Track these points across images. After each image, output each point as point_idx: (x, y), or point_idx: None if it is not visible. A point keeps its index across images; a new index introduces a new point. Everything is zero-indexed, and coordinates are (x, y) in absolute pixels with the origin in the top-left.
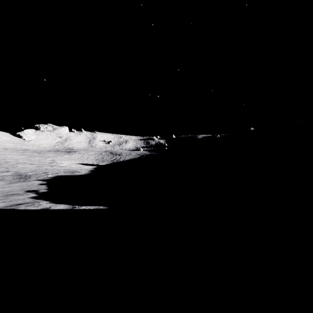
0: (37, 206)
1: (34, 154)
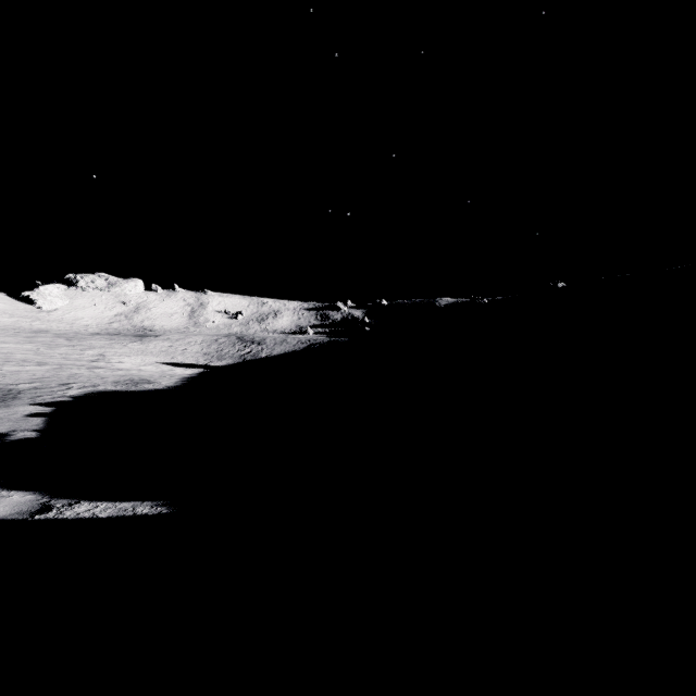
0: None
1: (57, 342)
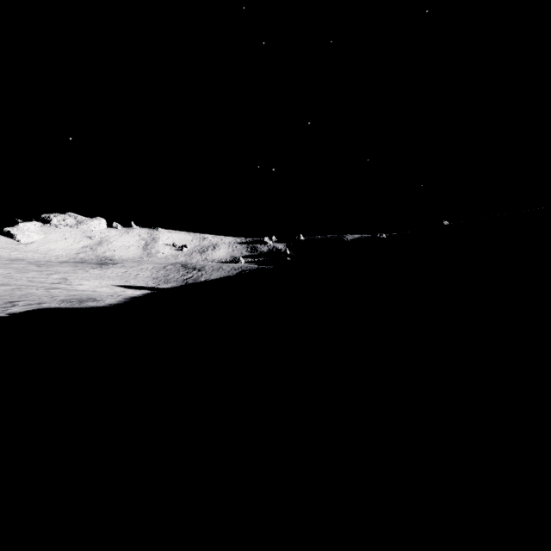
0: None
1: (28, 268)
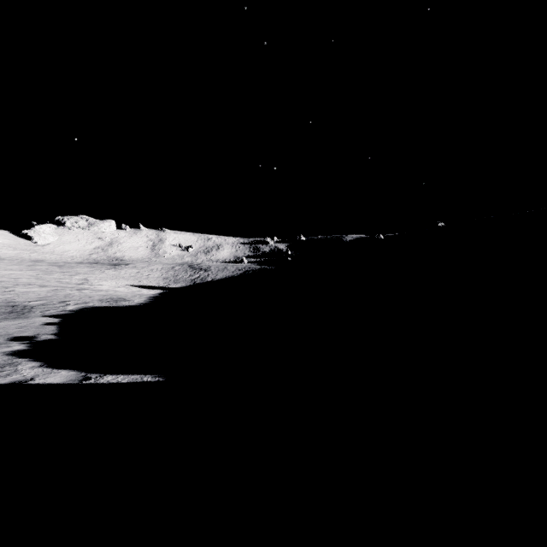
0: (5, 376)
1: (51, 269)
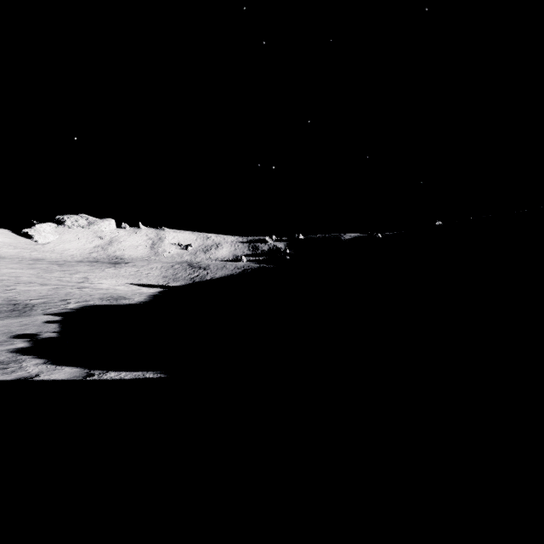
0: (11, 372)
1: (52, 268)
